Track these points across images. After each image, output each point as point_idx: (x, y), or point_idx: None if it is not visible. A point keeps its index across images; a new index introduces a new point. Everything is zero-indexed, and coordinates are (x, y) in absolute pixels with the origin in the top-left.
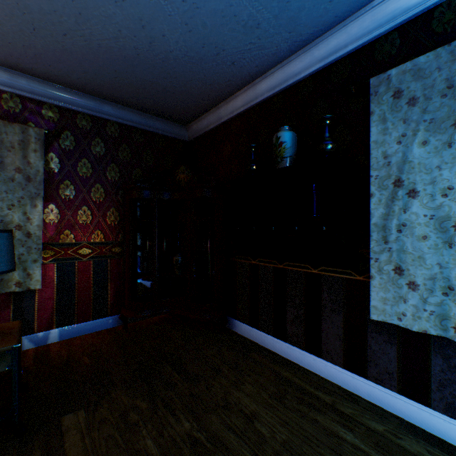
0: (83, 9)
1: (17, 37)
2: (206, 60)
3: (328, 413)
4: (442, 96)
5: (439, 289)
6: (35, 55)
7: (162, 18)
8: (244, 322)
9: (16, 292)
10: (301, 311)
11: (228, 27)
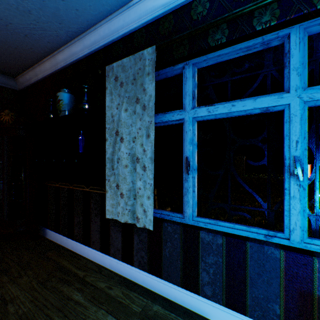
0: None
1: None
2: None
3: (75, 284)
4: (132, 84)
5: (133, 196)
6: None
7: None
8: (53, 230)
9: None
10: (81, 217)
11: (3, 6)
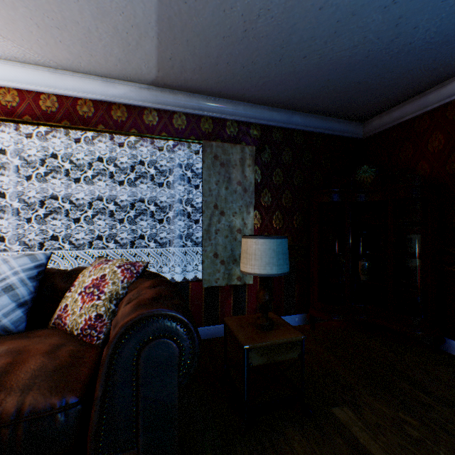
0: (341, 27)
1: (260, 71)
2: (451, 41)
3: None
4: None
5: None
6: (263, 84)
7: (428, 8)
8: None
9: (234, 285)
10: None
11: None
